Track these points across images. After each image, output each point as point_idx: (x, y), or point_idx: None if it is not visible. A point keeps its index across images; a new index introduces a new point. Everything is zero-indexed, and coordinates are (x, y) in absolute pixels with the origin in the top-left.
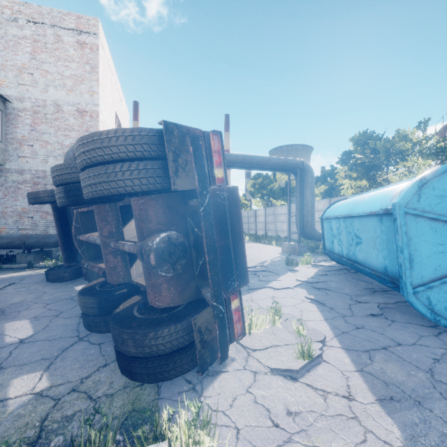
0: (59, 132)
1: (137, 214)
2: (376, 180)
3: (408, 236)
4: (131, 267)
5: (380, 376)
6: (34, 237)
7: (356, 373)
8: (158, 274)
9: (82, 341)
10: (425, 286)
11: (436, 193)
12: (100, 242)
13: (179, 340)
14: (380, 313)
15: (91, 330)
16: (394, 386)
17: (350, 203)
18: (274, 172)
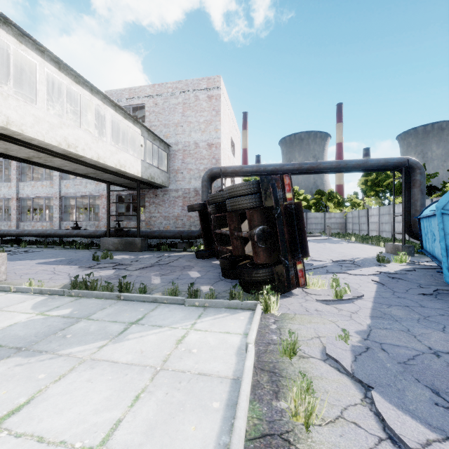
0: (197, 161)
1: (249, 218)
2: None
3: (446, 231)
4: (245, 246)
5: (384, 312)
6: (186, 232)
7: (369, 309)
8: (258, 246)
9: (222, 280)
10: None
11: None
12: (229, 233)
13: (267, 276)
14: (429, 293)
15: (226, 277)
16: (388, 315)
17: None
18: None
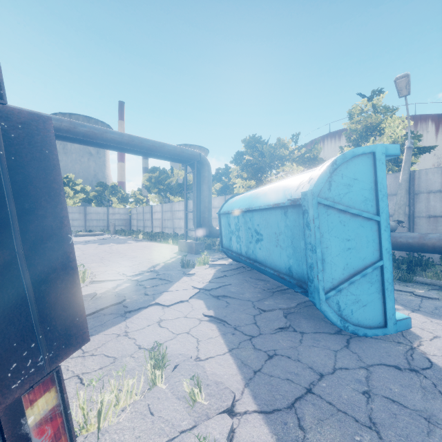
0: None
1: None
2: (262, 181)
3: (321, 231)
4: None
5: None
6: None
7: None
8: None
9: None
10: (336, 290)
11: (344, 181)
12: None
13: None
14: (288, 326)
15: None
16: None
17: (248, 196)
18: (171, 167)
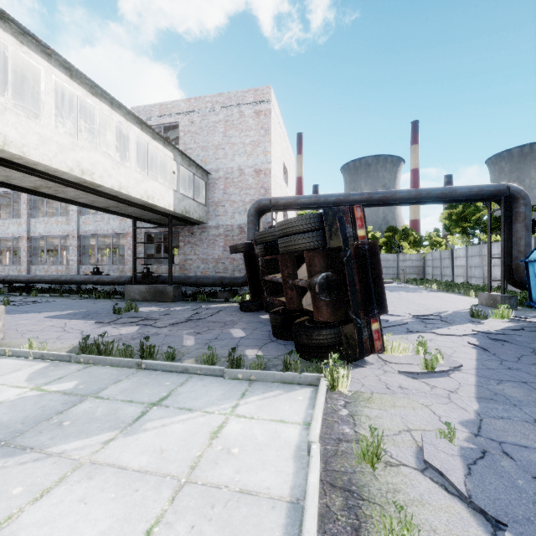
0: (241, 192)
1: (308, 262)
2: None
3: None
4: (302, 298)
5: (494, 391)
6: (228, 279)
7: (473, 386)
8: (320, 299)
9: (273, 342)
10: None
11: None
12: (282, 280)
13: (332, 339)
14: None
15: (277, 338)
16: (502, 396)
17: None
18: None
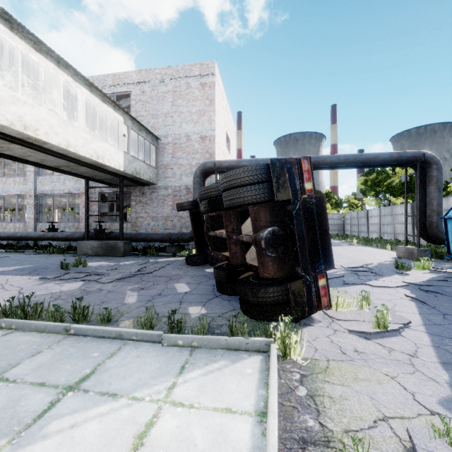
0: (188, 156)
1: (253, 216)
2: None
3: None
4: (246, 253)
5: None
6: (175, 235)
7: (430, 347)
8: (266, 255)
9: (218, 297)
10: None
11: None
12: (226, 236)
13: (279, 297)
14: None
15: (221, 293)
16: None
17: None
18: None
